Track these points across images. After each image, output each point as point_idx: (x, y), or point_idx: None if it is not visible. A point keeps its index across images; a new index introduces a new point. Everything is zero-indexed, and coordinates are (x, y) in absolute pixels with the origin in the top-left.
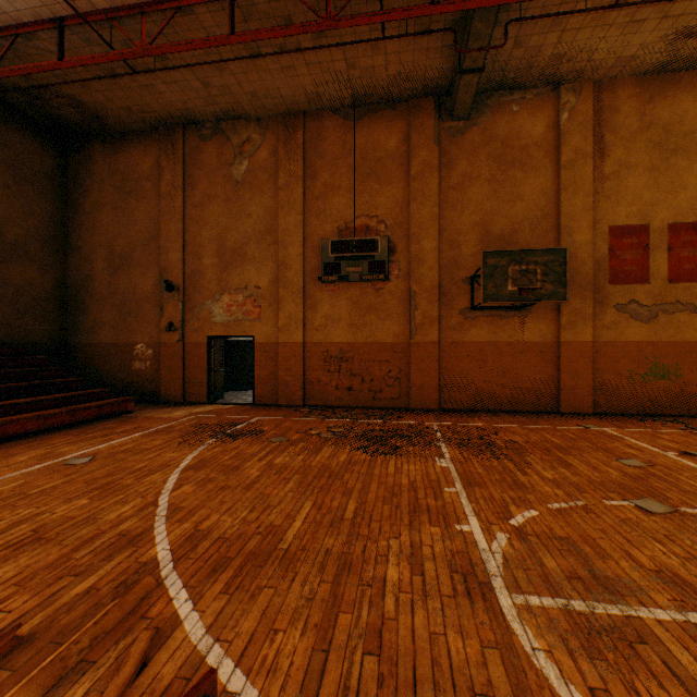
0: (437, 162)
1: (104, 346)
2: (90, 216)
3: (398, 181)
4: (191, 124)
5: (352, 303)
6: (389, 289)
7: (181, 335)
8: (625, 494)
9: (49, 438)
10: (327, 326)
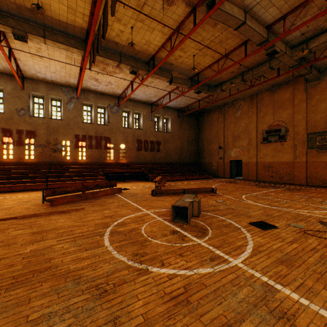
0: (304, 98)
1: (206, 163)
2: (203, 132)
3: (289, 107)
4: (225, 104)
5: (272, 149)
6: (286, 144)
7: (223, 160)
8: (305, 196)
9: (197, 180)
10: (264, 156)
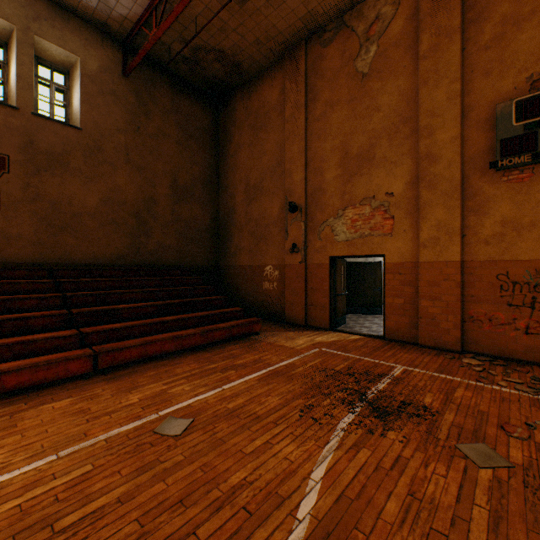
0: None
1: (242, 268)
2: (233, 157)
3: None
4: (312, 35)
5: None
6: None
7: (303, 257)
8: None
9: (178, 362)
10: (504, 235)
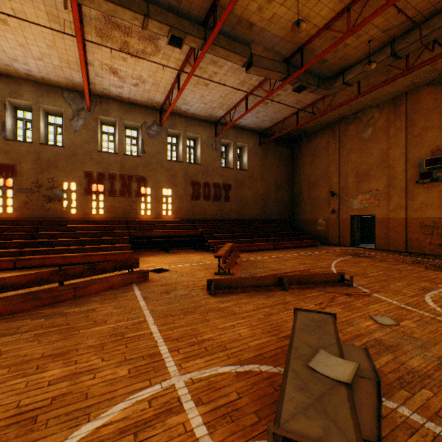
0: None
1: (305, 220)
2: (301, 169)
3: None
4: (341, 119)
5: (441, 194)
6: None
7: (337, 215)
8: None
9: (295, 249)
10: (421, 208)
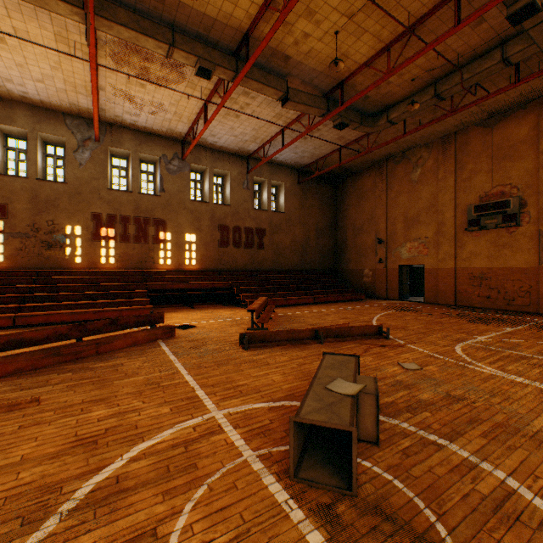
0: None
1: (350, 270)
2: (345, 212)
3: (527, 157)
4: (389, 158)
5: (489, 242)
6: (519, 231)
7: (384, 265)
8: None
9: (337, 303)
10: (470, 258)
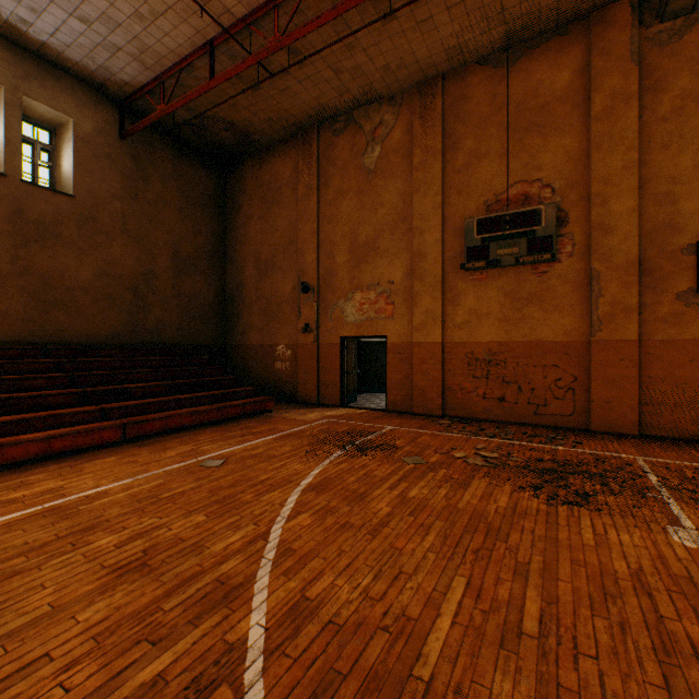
0: (635, 88)
1: (252, 348)
2: (242, 228)
3: (570, 128)
4: (324, 122)
5: (504, 293)
6: (557, 271)
7: (315, 336)
8: None
9: (199, 433)
10: (471, 322)
